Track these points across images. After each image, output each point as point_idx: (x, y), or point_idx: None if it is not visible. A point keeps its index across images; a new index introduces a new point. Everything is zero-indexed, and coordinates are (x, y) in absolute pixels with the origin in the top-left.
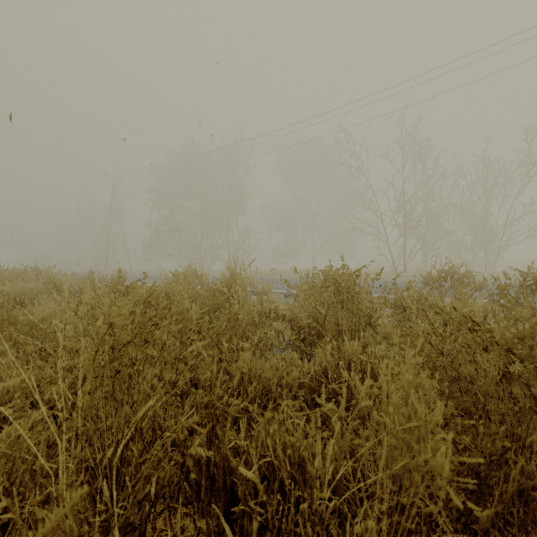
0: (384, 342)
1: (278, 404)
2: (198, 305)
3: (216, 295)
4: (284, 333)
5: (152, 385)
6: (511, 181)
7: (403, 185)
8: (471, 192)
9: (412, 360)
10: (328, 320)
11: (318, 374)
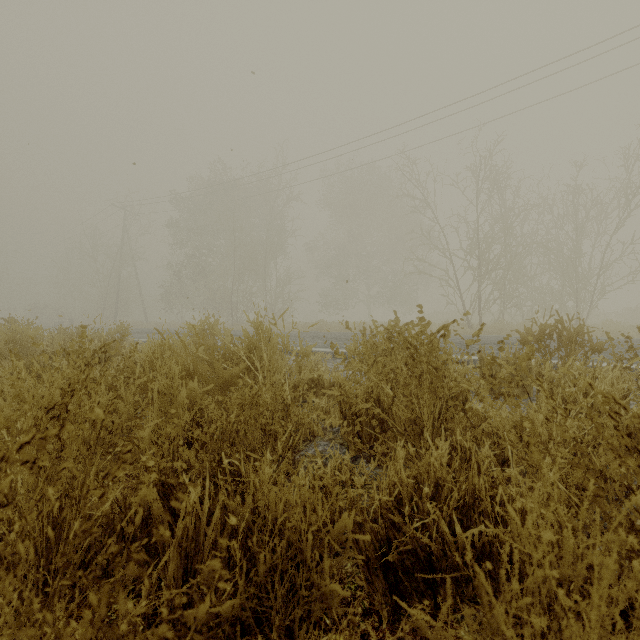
0: (487, 441)
1: (317, 563)
2: (196, 382)
3: (235, 361)
4: (331, 415)
5: (108, 521)
6: (606, 215)
7: (477, 220)
8: (559, 228)
9: (635, 562)
10: (396, 403)
11: (386, 506)
